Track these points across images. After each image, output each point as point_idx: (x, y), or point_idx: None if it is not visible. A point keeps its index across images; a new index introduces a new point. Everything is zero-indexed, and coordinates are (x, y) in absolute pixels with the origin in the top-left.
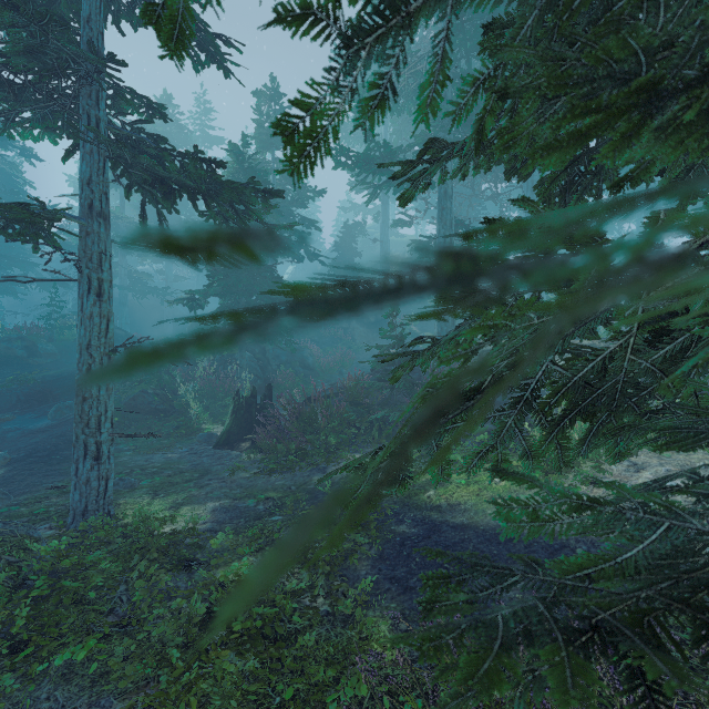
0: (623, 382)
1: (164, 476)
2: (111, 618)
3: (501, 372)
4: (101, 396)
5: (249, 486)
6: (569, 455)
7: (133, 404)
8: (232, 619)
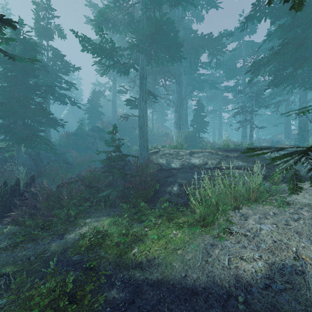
0: None
1: None
2: None
3: None
4: None
5: None
6: None
7: None
8: None
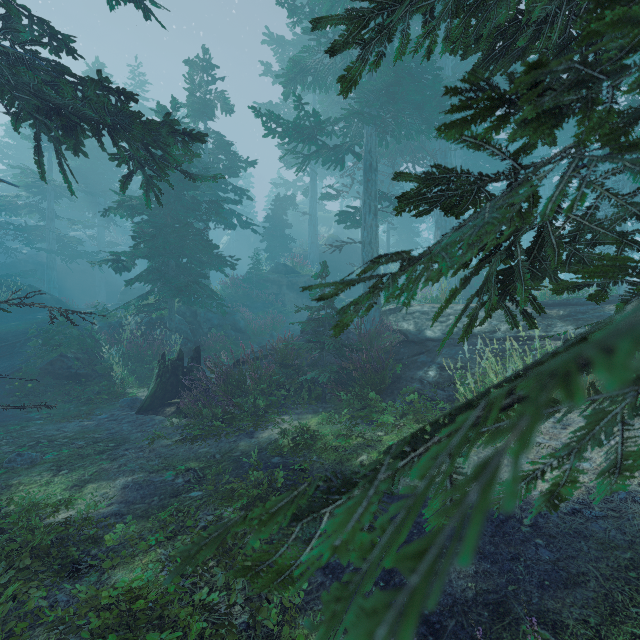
0: None
1: (74, 448)
2: None
3: None
4: None
5: (169, 456)
6: None
7: (50, 369)
8: None
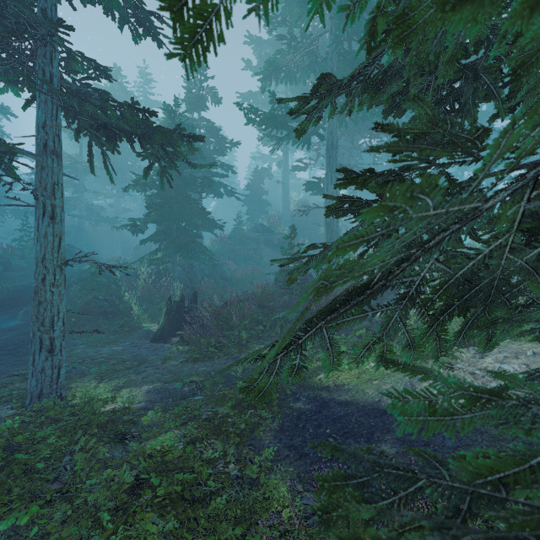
0: (499, 279)
1: (109, 365)
2: (55, 485)
3: (389, 269)
4: (54, 300)
5: (177, 372)
6: (446, 346)
7: (87, 308)
8: (156, 485)
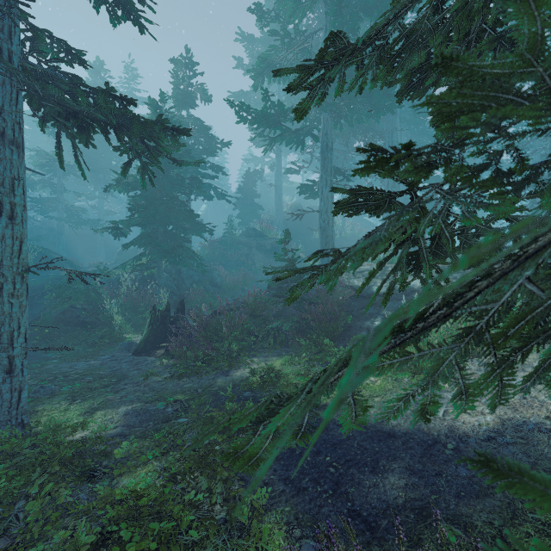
0: None
1: (84, 382)
2: (3, 541)
3: (455, 292)
4: (13, 312)
5: (161, 390)
6: (509, 393)
7: (62, 318)
8: (125, 541)
